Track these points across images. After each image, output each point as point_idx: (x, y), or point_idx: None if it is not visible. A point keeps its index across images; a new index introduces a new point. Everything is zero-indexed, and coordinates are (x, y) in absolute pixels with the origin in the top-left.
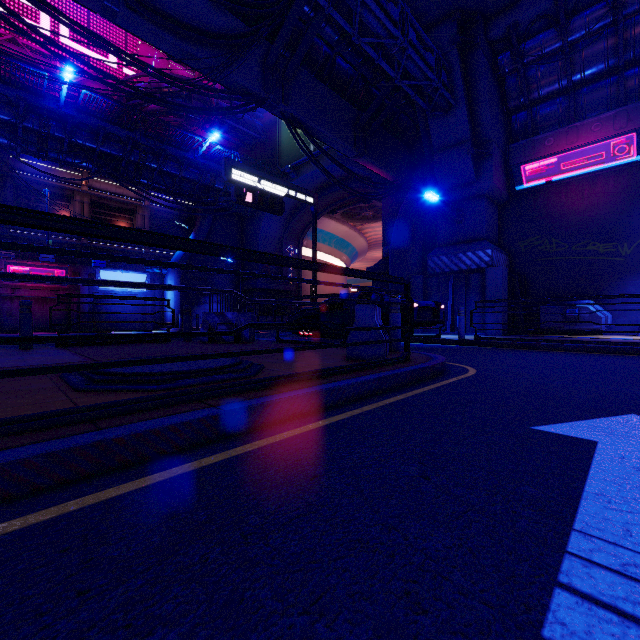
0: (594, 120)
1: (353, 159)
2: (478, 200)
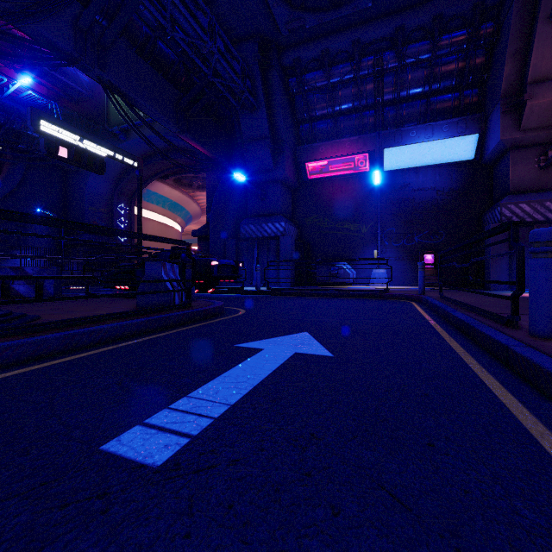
0: (347, 140)
1: (176, 134)
2: (276, 184)
